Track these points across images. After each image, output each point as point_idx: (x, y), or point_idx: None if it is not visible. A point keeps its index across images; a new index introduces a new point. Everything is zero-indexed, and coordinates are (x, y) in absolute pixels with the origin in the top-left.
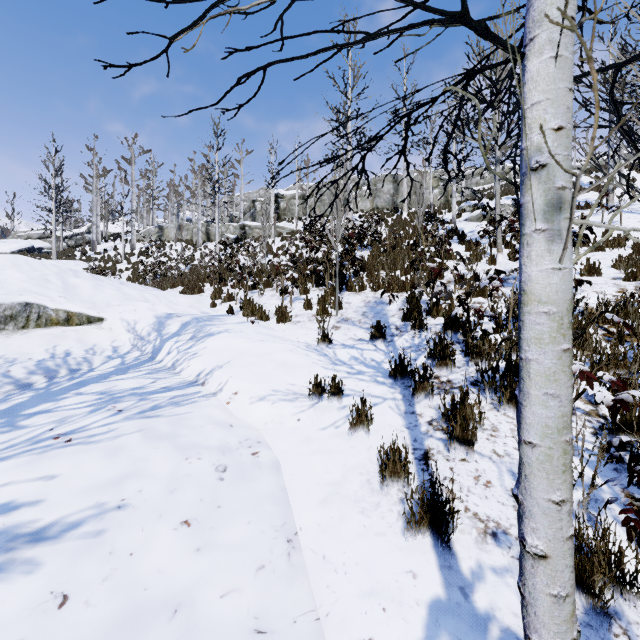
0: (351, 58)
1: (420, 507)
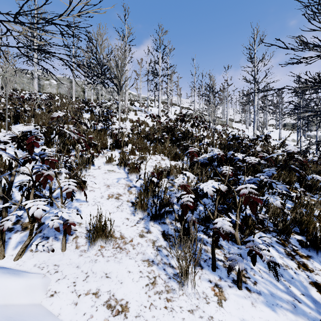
0: (35, 5)
1: (3, 168)
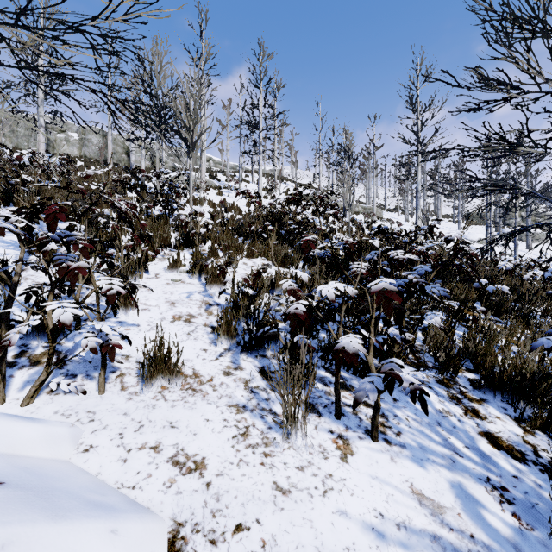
0: None
1: None
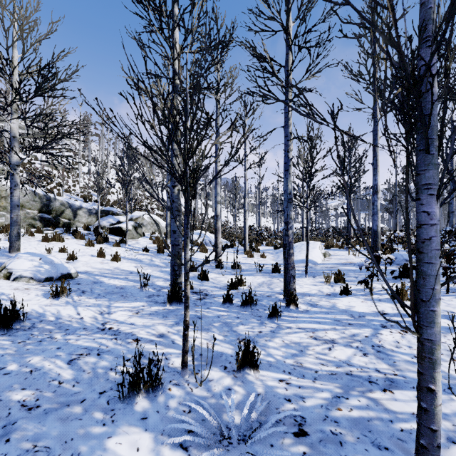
0: None
1: None
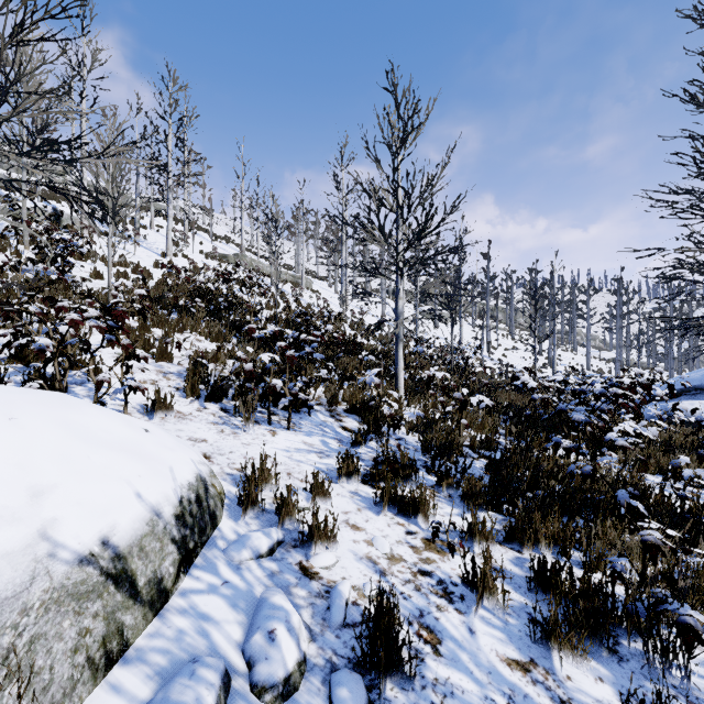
0: None
1: None
